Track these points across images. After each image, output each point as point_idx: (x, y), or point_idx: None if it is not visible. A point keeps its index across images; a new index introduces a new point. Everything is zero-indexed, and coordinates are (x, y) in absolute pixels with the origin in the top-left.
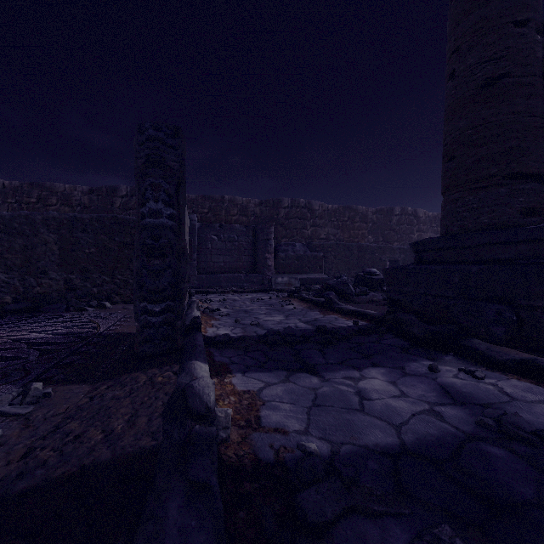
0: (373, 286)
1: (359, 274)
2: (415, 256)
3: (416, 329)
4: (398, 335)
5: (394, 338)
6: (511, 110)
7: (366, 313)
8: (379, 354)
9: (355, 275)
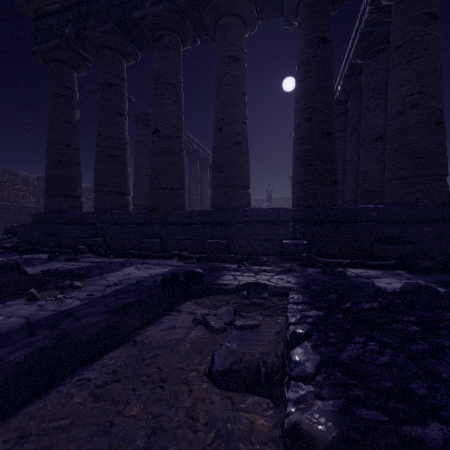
0: (17, 234)
1: (8, 228)
2: (33, 219)
3: (24, 247)
4: (18, 251)
5: (16, 252)
6: (65, 173)
7: (5, 246)
8: (4, 256)
9: (5, 228)
